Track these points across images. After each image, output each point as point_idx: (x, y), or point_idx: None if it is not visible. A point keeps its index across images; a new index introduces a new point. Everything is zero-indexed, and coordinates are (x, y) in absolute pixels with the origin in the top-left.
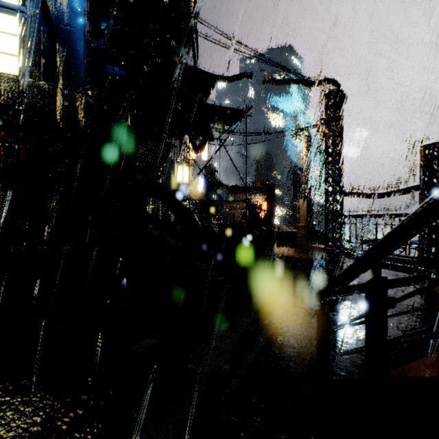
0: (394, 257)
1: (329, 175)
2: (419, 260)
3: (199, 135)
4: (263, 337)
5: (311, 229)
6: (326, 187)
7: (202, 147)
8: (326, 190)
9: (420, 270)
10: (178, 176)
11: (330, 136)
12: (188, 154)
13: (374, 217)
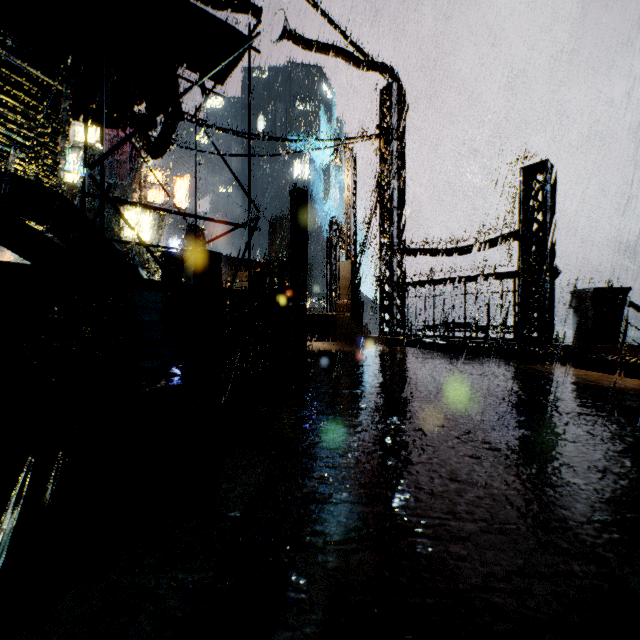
0: (484, 341)
1: (386, 220)
2: (519, 341)
3: (148, 97)
4: (313, 565)
5: (358, 309)
6: (381, 240)
7: (163, 145)
8: (382, 244)
9: (535, 352)
10: (127, 228)
11: (387, 157)
12: (148, 193)
13: (454, 281)
